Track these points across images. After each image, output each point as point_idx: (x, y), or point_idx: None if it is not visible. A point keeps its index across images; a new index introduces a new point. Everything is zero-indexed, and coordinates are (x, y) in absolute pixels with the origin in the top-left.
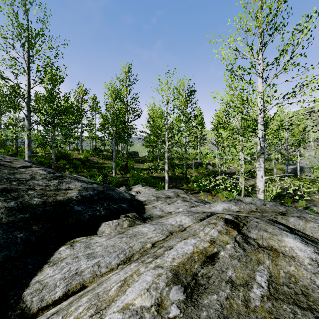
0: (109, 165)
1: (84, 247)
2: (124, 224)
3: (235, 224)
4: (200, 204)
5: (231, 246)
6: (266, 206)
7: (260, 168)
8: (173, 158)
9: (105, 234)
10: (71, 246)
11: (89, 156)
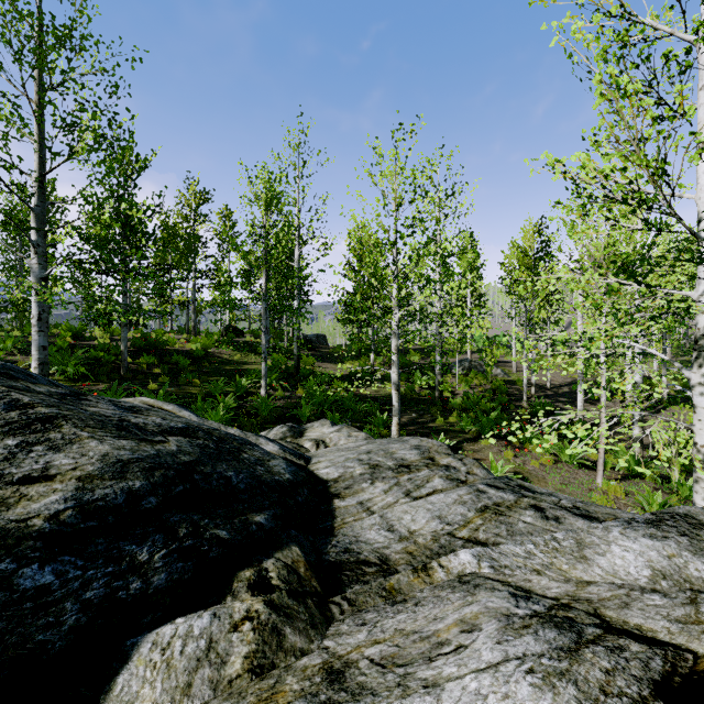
0: (256, 366)
1: None
2: (234, 652)
3: None
4: (506, 495)
5: None
6: None
7: None
8: (406, 351)
9: None
10: None
11: (212, 345)
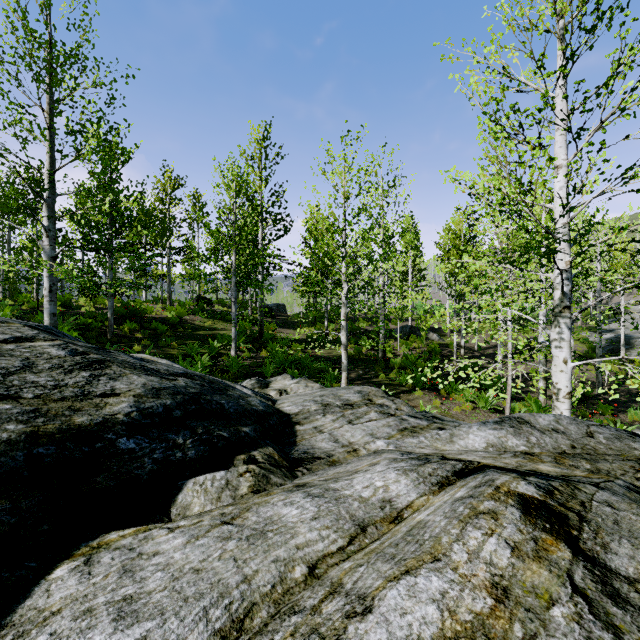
0: (225, 332)
1: (119, 571)
2: (242, 485)
3: (554, 516)
4: (421, 422)
5: (565, 614)
6: (596, 440)
7: (561, 341)
8: (356, 318)
9: (187, 522)
10: (84, 566)
11: (186, 313)
